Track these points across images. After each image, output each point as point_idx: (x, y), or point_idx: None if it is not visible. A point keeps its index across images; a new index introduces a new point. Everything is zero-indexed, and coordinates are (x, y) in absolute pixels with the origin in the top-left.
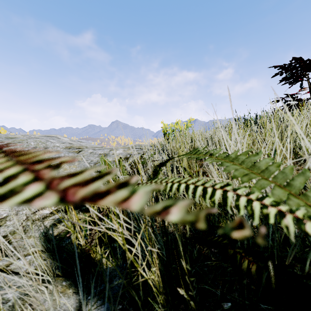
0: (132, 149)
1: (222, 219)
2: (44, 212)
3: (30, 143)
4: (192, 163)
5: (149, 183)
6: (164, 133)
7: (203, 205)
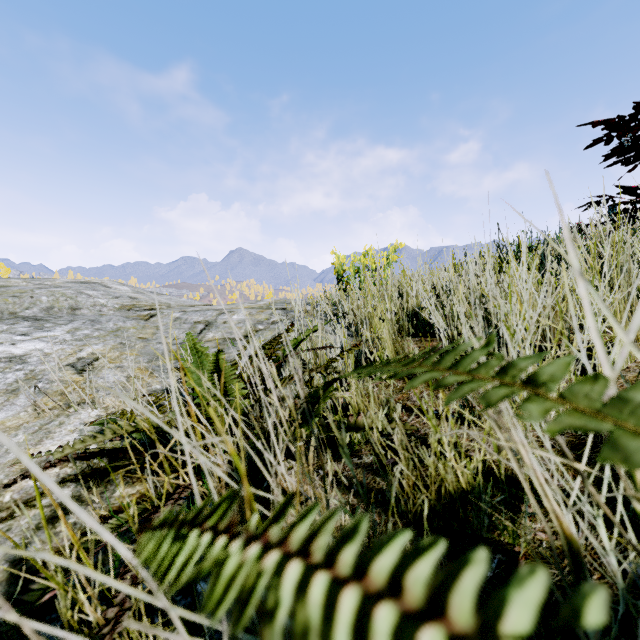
0: (267, 311)
1: (504, 523)
2: (30, 482)
3: (40, 299)
4: (403, 347)
5: (274, 551)
6: (339, 276)
7: (448, 482)
